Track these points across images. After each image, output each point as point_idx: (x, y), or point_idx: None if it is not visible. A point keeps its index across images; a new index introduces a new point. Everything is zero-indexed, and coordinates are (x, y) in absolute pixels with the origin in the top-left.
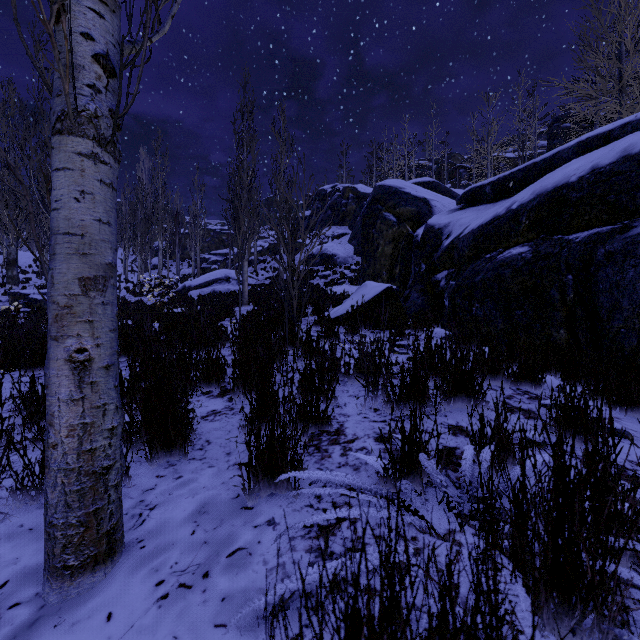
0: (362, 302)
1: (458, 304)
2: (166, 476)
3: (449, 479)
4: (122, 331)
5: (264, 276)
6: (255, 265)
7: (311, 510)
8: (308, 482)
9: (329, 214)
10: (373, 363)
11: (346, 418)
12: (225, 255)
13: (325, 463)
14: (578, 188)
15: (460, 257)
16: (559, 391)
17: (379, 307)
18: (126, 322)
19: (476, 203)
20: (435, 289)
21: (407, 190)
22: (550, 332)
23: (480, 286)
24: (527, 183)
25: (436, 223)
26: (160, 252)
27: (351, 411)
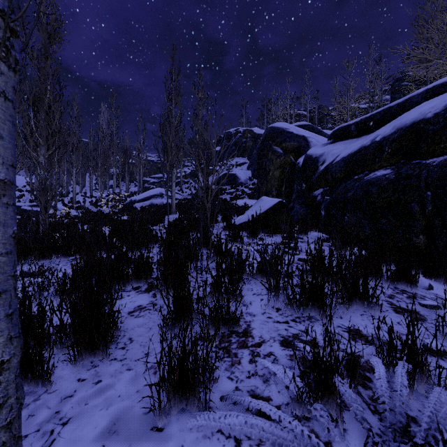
0: (260, 213)
1: (332, 214)
2: (86, 380)
3: (362, 399)
4: (80, 234)
5: (187, 193)
6: (181, 185)
7: (222, 438)
8: (219, 396)
9: (233, 149)
10: (275, 269)
11: (252, 318)
12: (160, 178)
13: (235, 371)
14: (434, 122)
15: (333, 178)
16: (429, 289)
17: (273, 216)
18: (83, 227)
19: (343, 138)
20: (313, 202)
21: (291, 130)
22: (411, 237)
23: (351, 200)
24: (384, 122)
25: (313, 153)
26: (114, 176)
27: (256, 310)
